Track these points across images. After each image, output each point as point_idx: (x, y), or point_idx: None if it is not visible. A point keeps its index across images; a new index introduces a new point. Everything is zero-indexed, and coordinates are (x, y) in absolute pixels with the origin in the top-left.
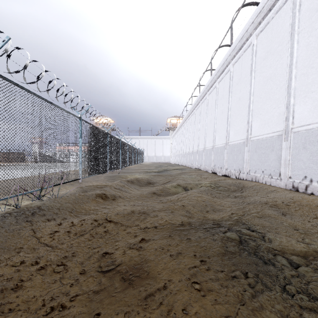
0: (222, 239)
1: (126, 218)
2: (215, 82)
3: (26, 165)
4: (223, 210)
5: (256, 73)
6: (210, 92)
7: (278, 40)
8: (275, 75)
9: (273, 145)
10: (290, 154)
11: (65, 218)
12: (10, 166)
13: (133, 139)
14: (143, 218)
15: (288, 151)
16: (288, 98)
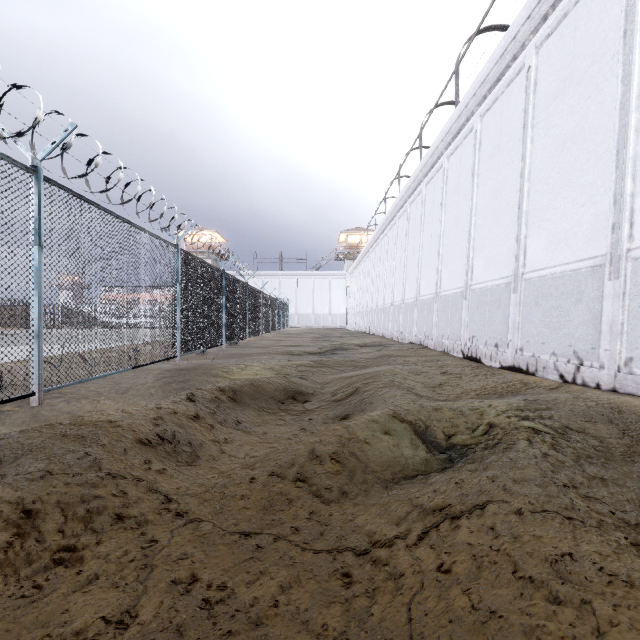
0: None
1: None
2: (470, 118)
3: (15, 335)
4: None
5: None
6: (455, 149)
7: None
8: None
9: None
10: None
11: None
12: None
13: (266, 277)
14: None
15: None
16: None
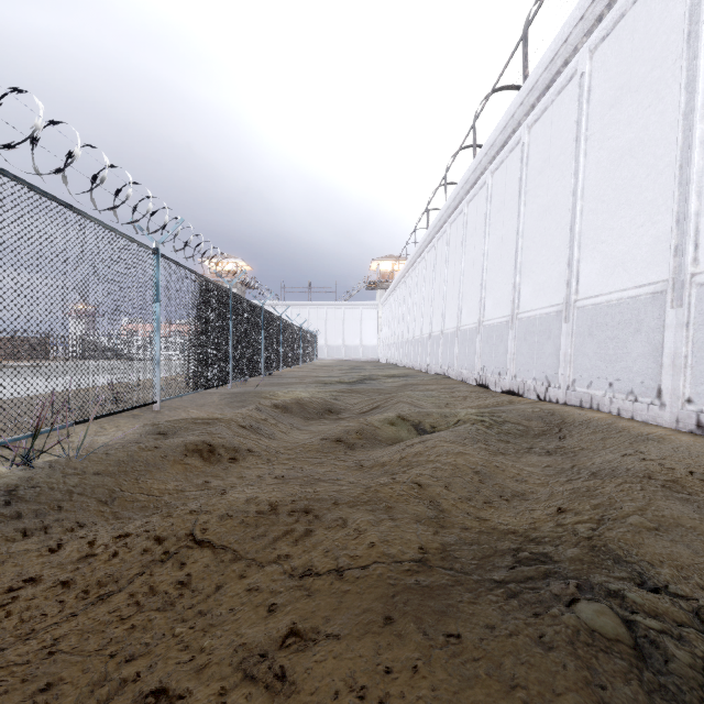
0: (573, 641)
1: (253, 533)
2: (484, 173)
3: (48, 367)
4: (530, 497)
5: (591, 143)
6: (473, 197)
7: (652, 56)
8: (642, 142)
9: (638, 318)
10: (689, 340)
11: (80, 524)
12: (11, 368)
13: (294, 307)
14: (304, 533)
15: (683, 334)
16: (681, 198)
